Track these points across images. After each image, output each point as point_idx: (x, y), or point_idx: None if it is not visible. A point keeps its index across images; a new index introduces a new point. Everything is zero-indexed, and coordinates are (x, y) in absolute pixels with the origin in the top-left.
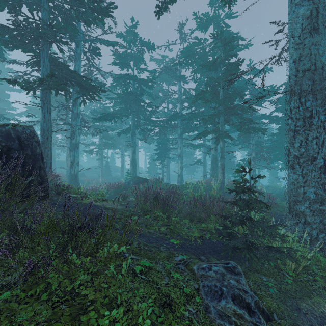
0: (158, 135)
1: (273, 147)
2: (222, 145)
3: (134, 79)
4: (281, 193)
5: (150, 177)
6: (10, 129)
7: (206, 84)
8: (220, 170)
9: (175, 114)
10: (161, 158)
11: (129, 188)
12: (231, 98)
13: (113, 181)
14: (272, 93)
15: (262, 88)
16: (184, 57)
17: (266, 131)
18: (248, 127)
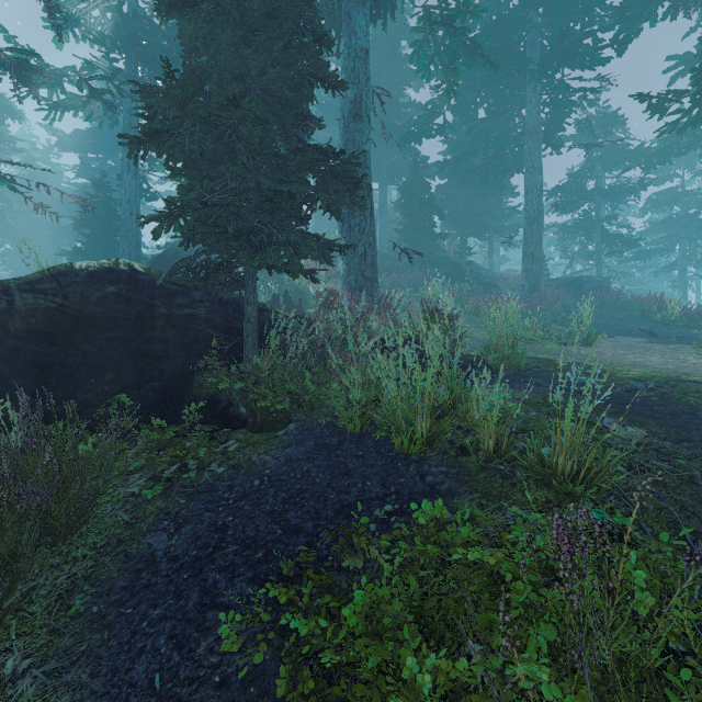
0: None
1: None
2: None
3: (683, 195)
4: None
5: None
6: (607, 280)
7: None
8: None
9: None
10: None
11: None
12: None
13: None
14: None
15: None
16: None
17: None
18: None
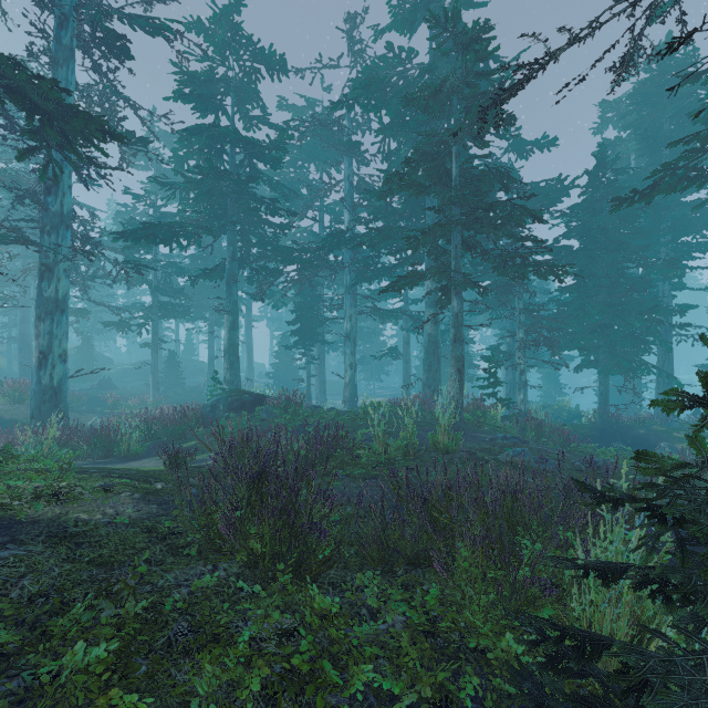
0: (296, 286)
1: (564, 319)
2: (459, 308)
3: (233, 141)
4: (582, 425)
5: (279, 387)
6: None
7: (416, 150)
8: (452, 373)
9: (337, 235)
10: (304, 342)
11: (213, 421)
12: (478, 189)
13: (188, 398)
14: (557, 197)
15: (536, 183)
16: (359, 87)
17: (566, 272)
18: (523, 261)
